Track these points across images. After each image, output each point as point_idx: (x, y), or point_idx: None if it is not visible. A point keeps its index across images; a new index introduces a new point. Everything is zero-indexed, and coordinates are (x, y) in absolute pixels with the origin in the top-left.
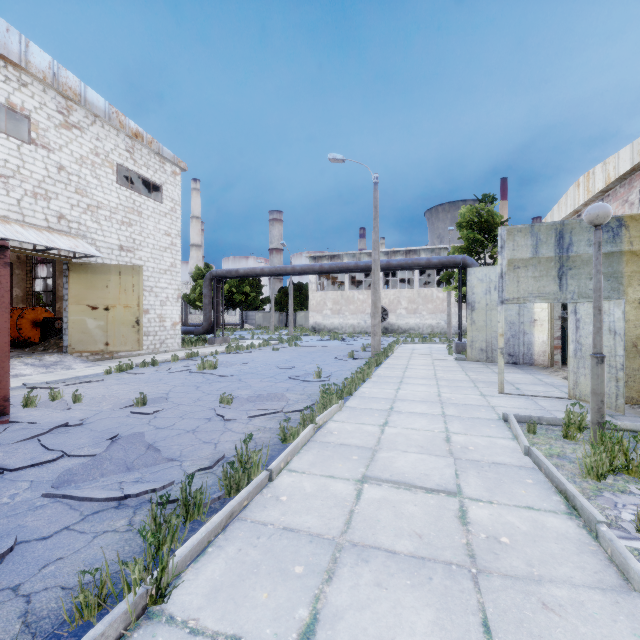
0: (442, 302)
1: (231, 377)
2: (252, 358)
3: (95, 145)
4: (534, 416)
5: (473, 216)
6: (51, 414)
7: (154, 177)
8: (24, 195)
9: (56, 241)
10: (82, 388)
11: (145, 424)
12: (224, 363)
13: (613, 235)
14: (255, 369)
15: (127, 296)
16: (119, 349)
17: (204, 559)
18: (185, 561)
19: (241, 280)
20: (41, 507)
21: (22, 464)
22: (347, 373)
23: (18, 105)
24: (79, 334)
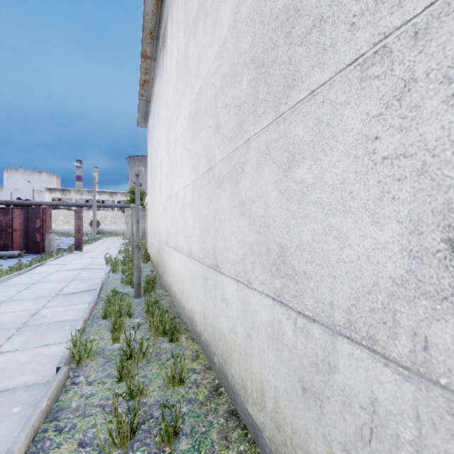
0: None
1: None
2: None
3: None
4: None
5: (134, 189)
6: None
7: None
8: None
9: None
10: None
11: None
12: None
13: (144, 212)
14: None
15: None
16: None
17: None
18: None
19: None
20: None
21: None
22: None
23: None
24: None
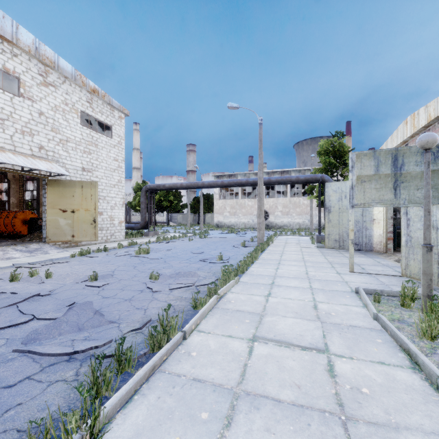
0: (306, 207)
1: (159, 259)
2: (174, 246)
3: (65, 98)
4: (378, 289)
5: (329, 146)
6: (29, 287)
7: (106, 120)
8: (15, 132)
9: (37, 164)
10: (53, 267)
11: (95, 294)
12: (154, 249)
13: (434, 158)
14: (176, 254)
15: (87, 203)
16: (81, 240)
17: (131, 405)
18: (115, 408)
19: (167, 192)
20: (11, 360)
21: (2, 325)
22: (241, 257)
23: (11, 69)
24: (54, 229)
